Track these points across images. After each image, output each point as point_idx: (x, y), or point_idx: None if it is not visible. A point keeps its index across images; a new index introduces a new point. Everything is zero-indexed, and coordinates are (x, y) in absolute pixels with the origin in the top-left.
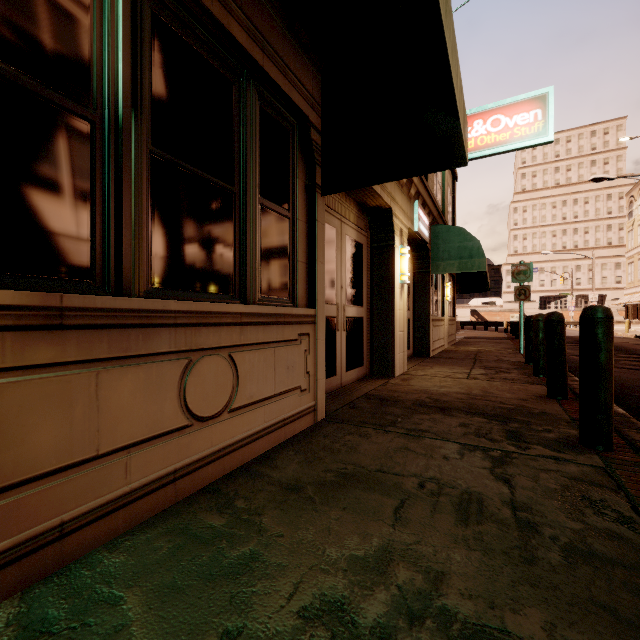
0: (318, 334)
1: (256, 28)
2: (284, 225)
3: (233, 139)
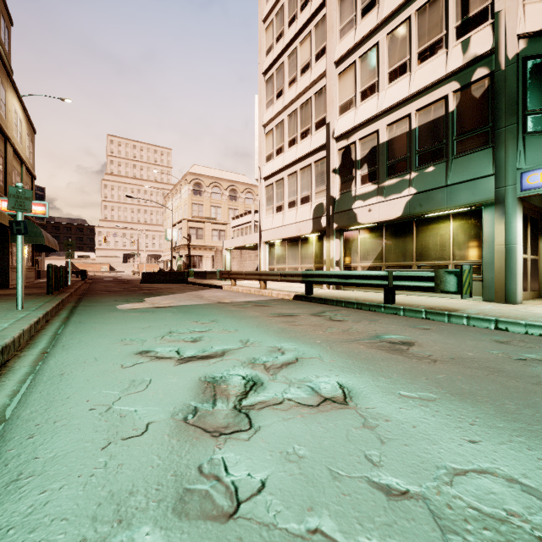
0: None
1: None
2: None
3: None
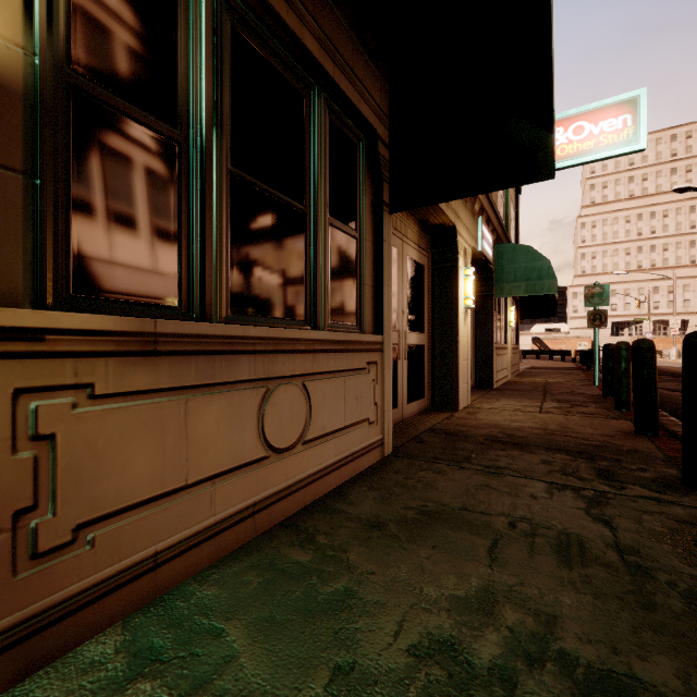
0: (385, 363)
1: (327, 38)
2: (352, 246)
3: (304, 156)
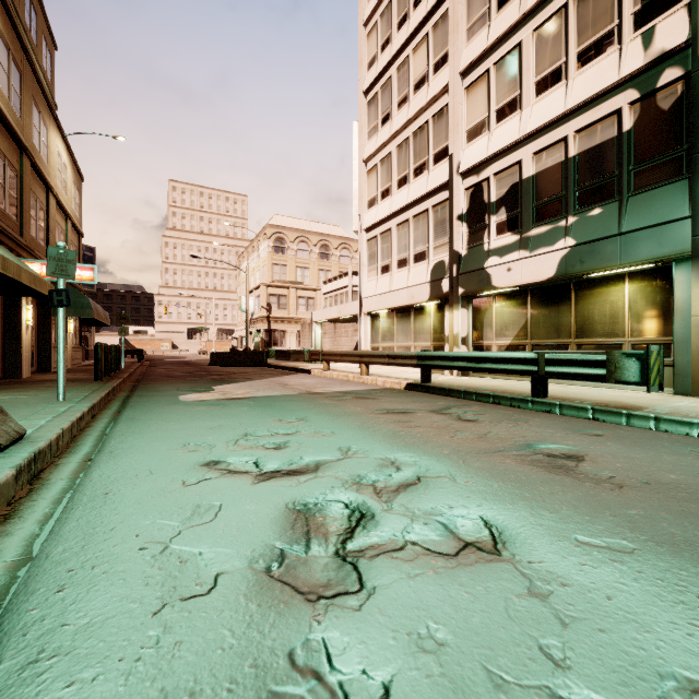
0: None
1: None
2: None
3: None
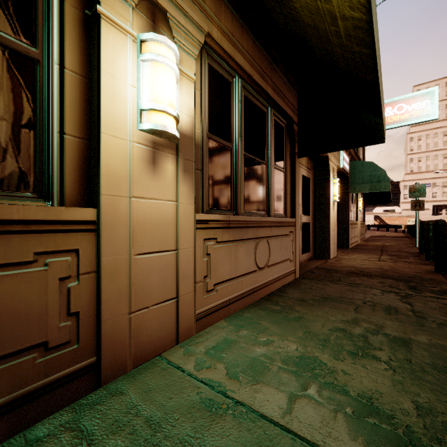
0: (296, 232)
1: (275, 85)
2: (282, 176)
3: (265, 139)
